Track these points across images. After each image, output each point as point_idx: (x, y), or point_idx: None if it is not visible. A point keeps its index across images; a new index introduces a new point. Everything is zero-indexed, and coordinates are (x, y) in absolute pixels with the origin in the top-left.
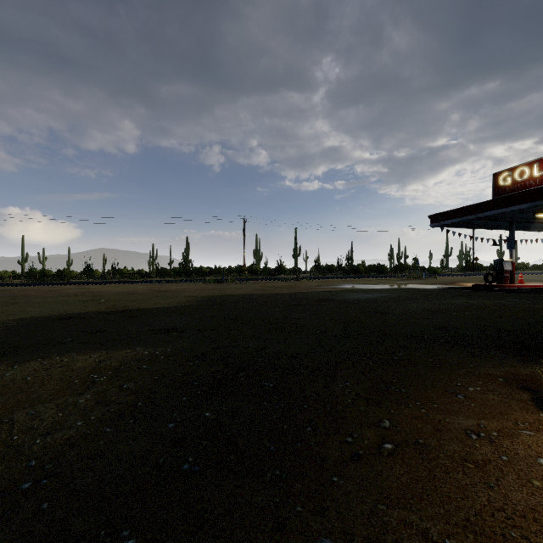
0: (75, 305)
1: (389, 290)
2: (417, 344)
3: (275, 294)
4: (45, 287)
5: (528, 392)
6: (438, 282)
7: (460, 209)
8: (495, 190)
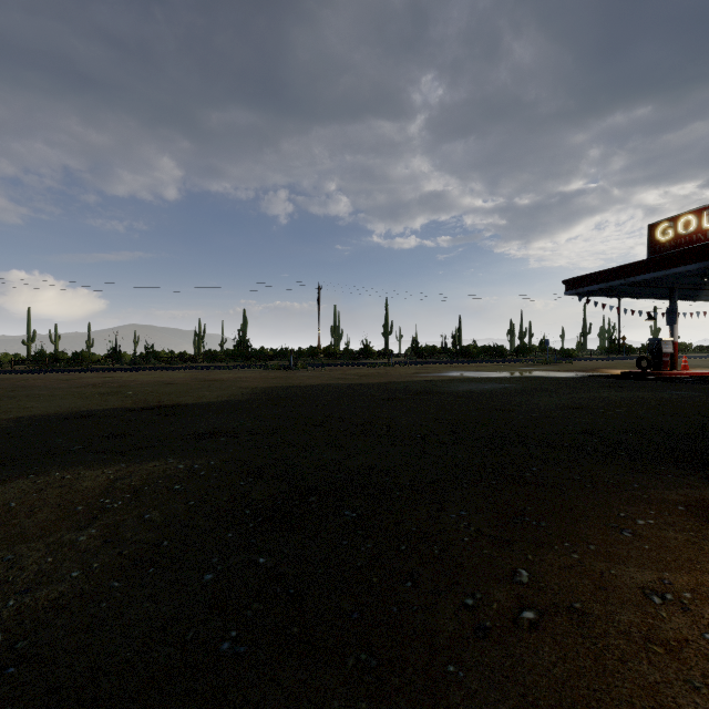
0: (93, 400)
1: (511, 379)
2: (555, 455)
3: (359, 385)
4: (55, 375)
5: None
6: (574, 368)
7: (604, 271)
8: (651, 246)
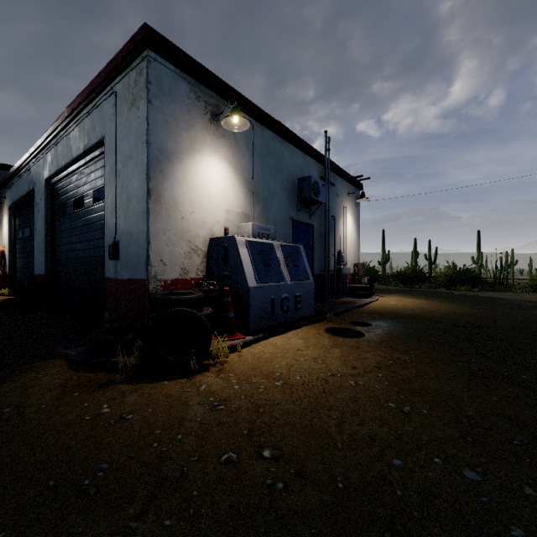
0: None
1: None
2: None
3: None
4: None
5: (115, 384)
6: None
7: None
8: None
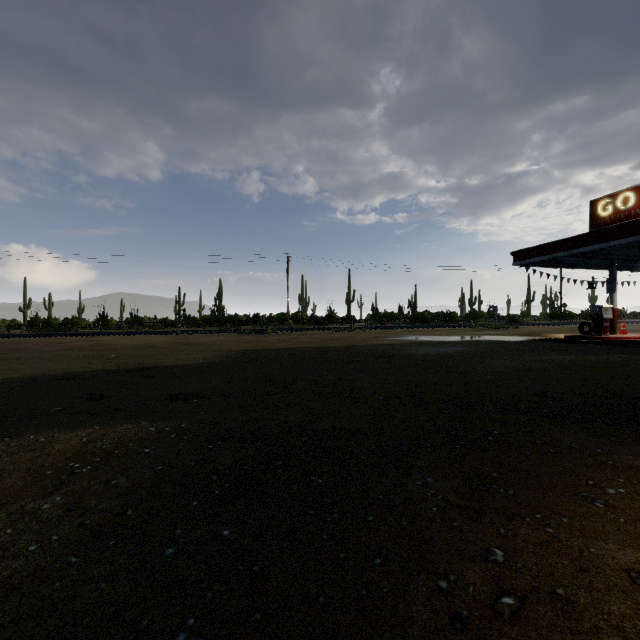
0: (78, 362)
1: (464, 343)
2: (514, 418)
3: (324, 348)
4: (47, 338)
5: None
6: (521, 332)
7: (549, 244)
8: (593, 221)
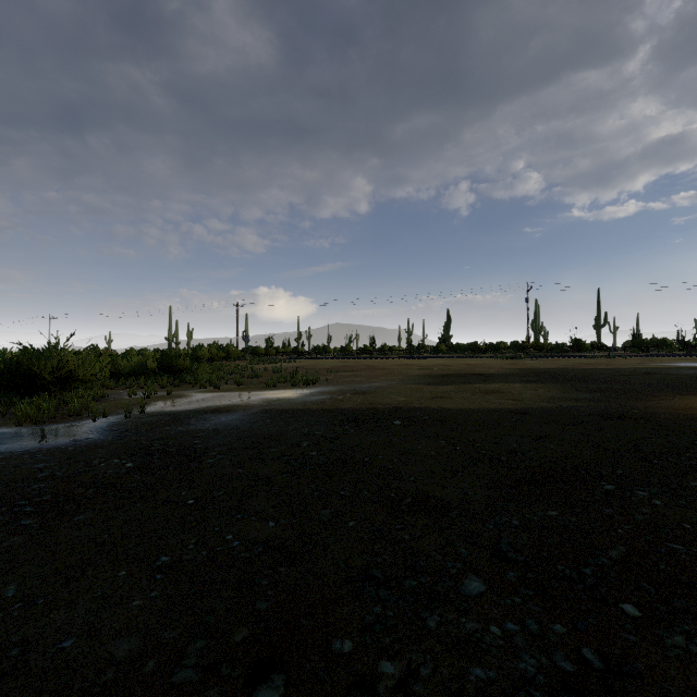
0: (428, 371)
1: None
2: None
3: (590, 369)
4: (362, 360)
5: None
6: None
7: None
8: None
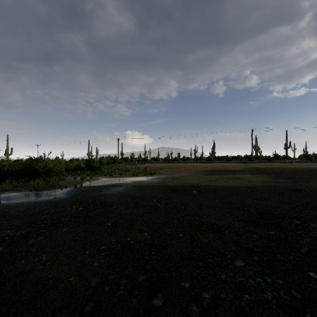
0: (205, 168)
1: None
2: None
3: (283, 168)
4: (174, 163)
5: None
6: None
7: None
8: None
